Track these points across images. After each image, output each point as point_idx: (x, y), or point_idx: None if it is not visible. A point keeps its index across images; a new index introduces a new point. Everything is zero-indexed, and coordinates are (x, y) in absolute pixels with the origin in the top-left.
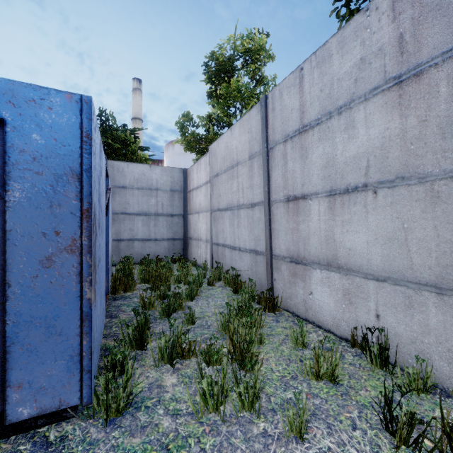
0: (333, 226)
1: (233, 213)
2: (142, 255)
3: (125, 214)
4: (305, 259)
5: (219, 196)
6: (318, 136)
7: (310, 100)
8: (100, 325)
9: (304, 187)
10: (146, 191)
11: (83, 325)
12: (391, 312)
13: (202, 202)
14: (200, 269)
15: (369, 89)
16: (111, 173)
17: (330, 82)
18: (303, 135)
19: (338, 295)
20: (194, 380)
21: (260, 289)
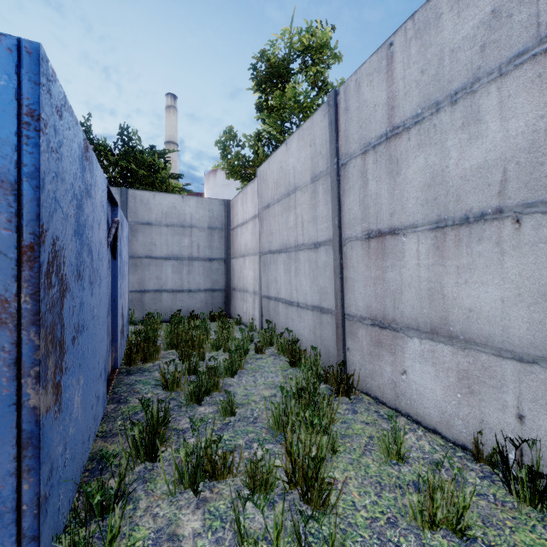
0: (441, 275)
1: (290, 256)
2: (172, 310)
3: (151, 258)
4: (395, 322)
5: (271, 234)
6: (418, 140)
7: (404, 89)
8: (86, 428)
9: (393, 217)
10: (177, 229)
11: (22, 455)
12: (546, 413)
13: (248, 243)
14: (246, 329)
15: (507, 57)
16: (133, 205)
17: (438, 56)
18: (392, 141)
19: (450, 379)
20: (229, 524)
21: (327, 361)
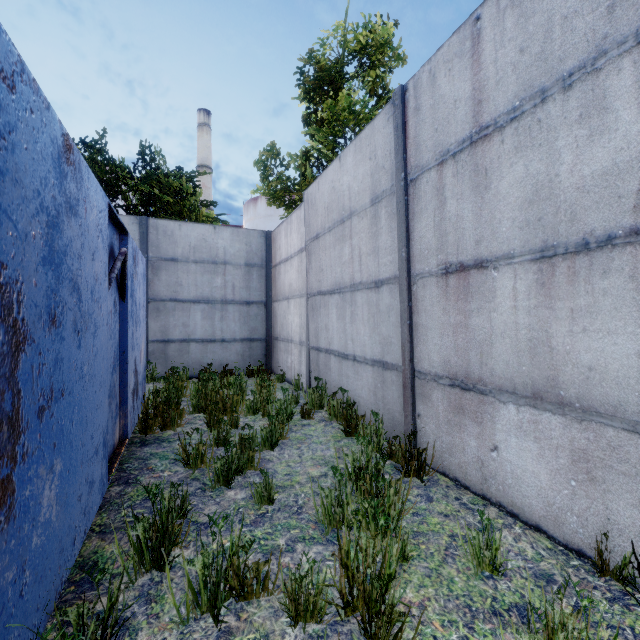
0: (547, 321)
1: (344, 298)
2: (202, 364)
3: (176, 302)
4: (482, 382)
5: (321, 271)
6: (515, 142)
7: (496, 76)
8: (68, 529)
9: (480, 245)
10: (208, 266)
11: None
12: None
13: (293, 282)
14: (291, 387)
15: None
16: (154, 237)
17: (545, 27)
18: (479, 146)
19: (560, 460)
20: None
21: (392, 430)
